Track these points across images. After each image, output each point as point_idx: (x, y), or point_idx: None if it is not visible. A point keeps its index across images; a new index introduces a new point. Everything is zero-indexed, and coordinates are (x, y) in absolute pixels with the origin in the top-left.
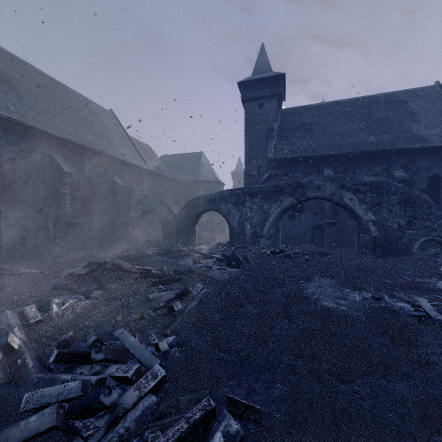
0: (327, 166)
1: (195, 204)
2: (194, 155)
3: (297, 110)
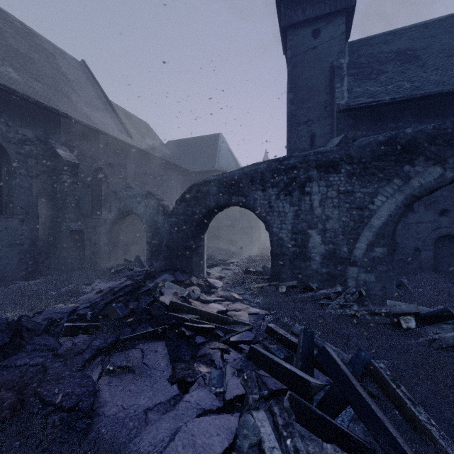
0: None
1: (201, 192)
2: (209, 138)
3: (378, 38)
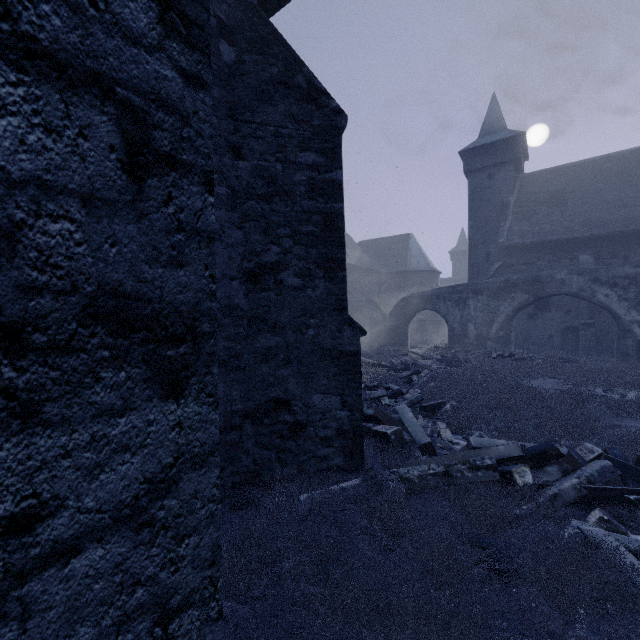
0: (585, 251)
1: (409, 302)
2: (400, 239)
3: (544, 174)
